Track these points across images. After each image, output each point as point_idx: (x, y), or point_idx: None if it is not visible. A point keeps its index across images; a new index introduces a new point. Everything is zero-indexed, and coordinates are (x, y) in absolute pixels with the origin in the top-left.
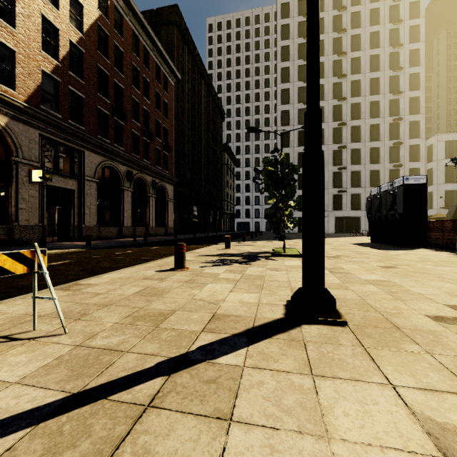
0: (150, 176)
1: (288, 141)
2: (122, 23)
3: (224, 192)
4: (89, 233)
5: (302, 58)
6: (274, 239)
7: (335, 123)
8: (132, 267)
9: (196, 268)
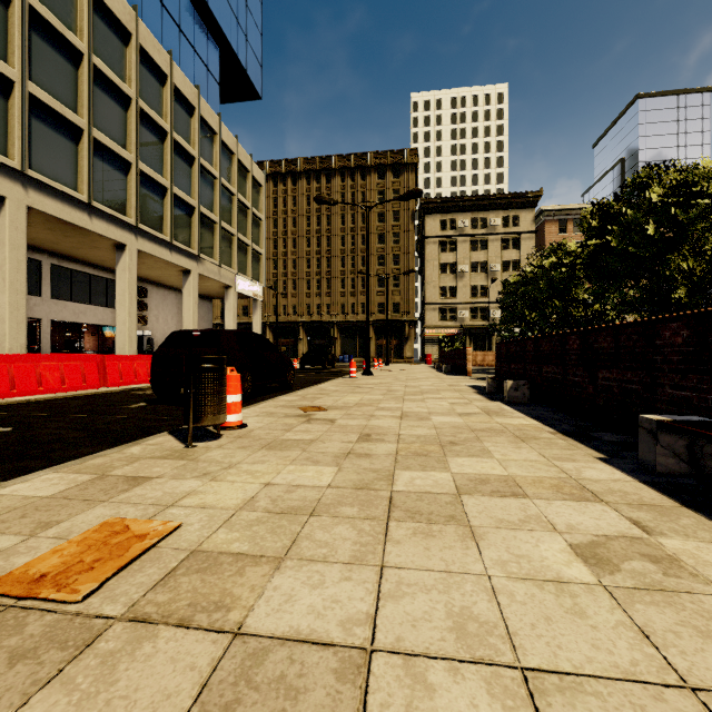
0: None
1: None
2: None
3: None
4: None
5: None
6: None
7: None
8: None
9: None
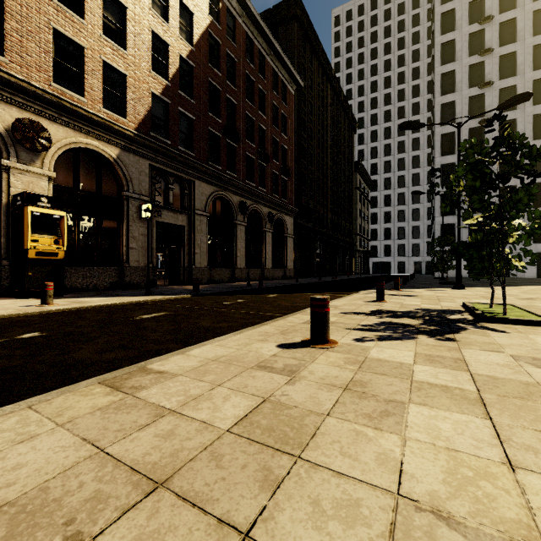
0: (266, 207)
1: (452, 146)
2: (235, 27)
3: (356, 224)
4: (200, 276)
5: (476, 21)
6: (442, 286)
7: (537, 108)
8: (240, 332)
9: (348, 342)
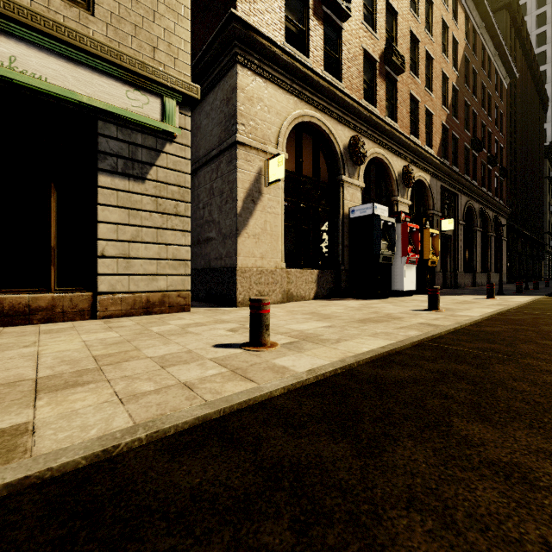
0: (490, 211)
1: None
2: (475, 41)
3: (544, 220)
4: (460, 280)
5: None
6: None
7: None
8: None
9: None
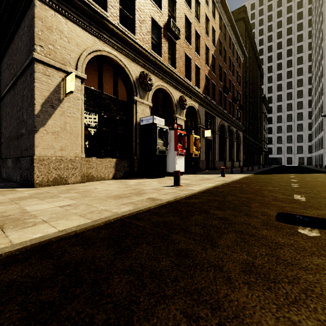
0: (234, 128)
1: None
2: (225, 33)
3: (262, 134)
4: (216, 165)
5: None
6: None
7: None
8: None
9: None
